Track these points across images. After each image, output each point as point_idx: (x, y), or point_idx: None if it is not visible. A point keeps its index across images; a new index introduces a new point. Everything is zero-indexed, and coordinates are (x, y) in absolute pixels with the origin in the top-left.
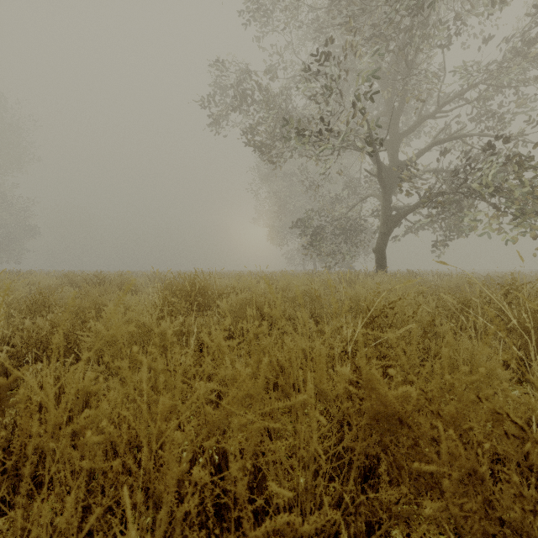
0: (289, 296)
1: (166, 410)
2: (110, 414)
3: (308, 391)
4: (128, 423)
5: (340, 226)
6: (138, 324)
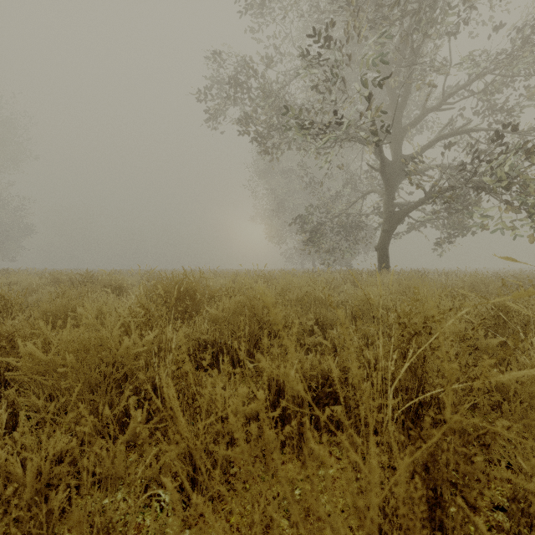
0: (290, 298)
1: None
2: None
3: None
4: None
5: (341, 223)
6: (91, 342)
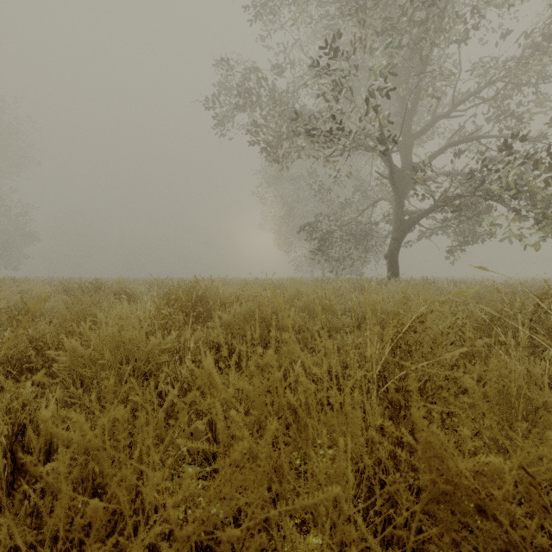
0: (298, 305)
1: (98, 521)
2: (68, 467)
3: (338, 466)
4: (92, 477)
5: (350, 231)
6: (122, 340)
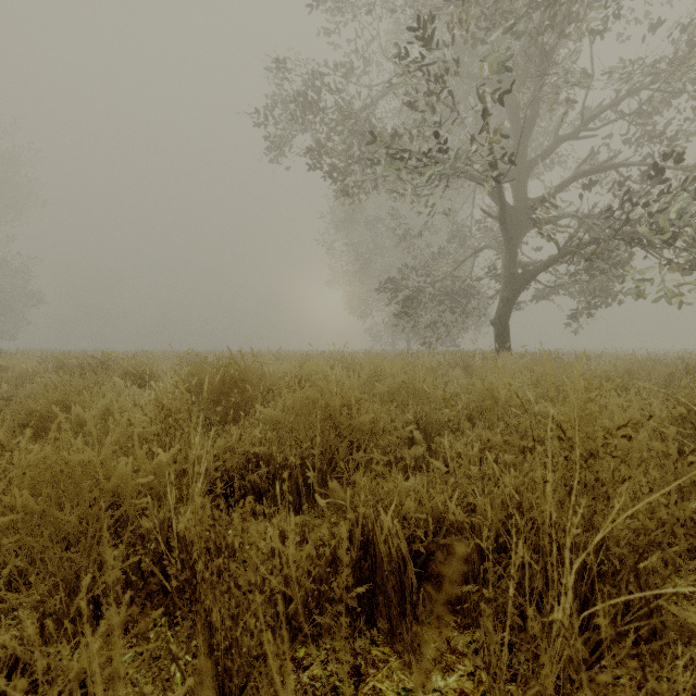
0: (380, 390)
1: None
2: None
3: None
4: None
5: (445, 290)
6: (63, 468)
